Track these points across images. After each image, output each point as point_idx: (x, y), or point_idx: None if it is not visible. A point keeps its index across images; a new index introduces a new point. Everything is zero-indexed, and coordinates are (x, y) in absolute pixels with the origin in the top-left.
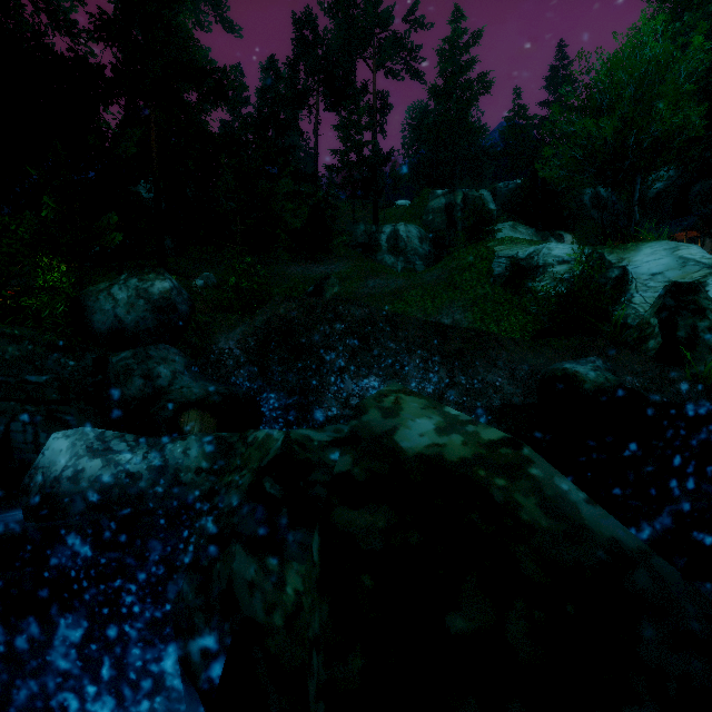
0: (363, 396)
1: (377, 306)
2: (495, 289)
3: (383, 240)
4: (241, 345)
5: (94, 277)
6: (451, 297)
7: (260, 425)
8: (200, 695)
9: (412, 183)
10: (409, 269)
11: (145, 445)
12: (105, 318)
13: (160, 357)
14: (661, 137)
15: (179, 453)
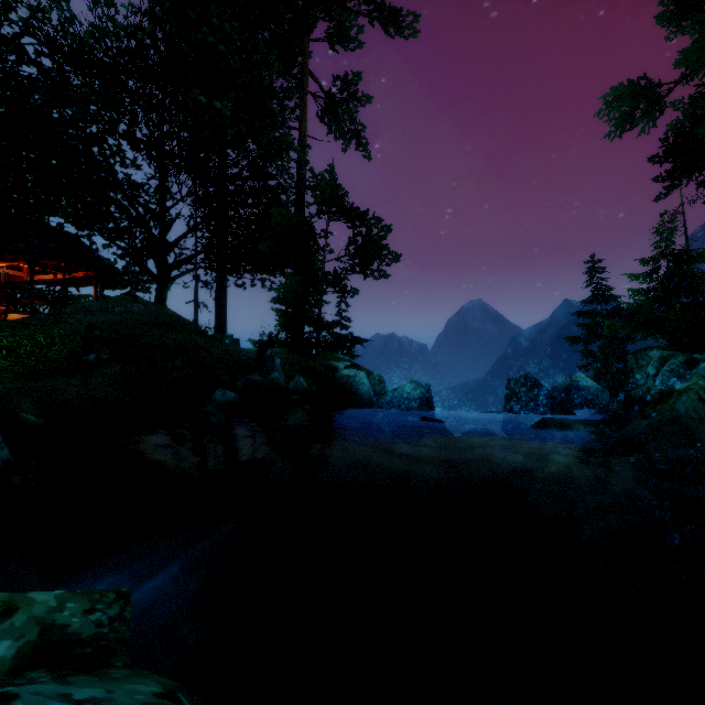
0: None
1: None
2: None
3: None
4: None
5: None
6: None
7: None
8: None
9: None
10: None
11: None
12: None
13: None
14: None
15: None
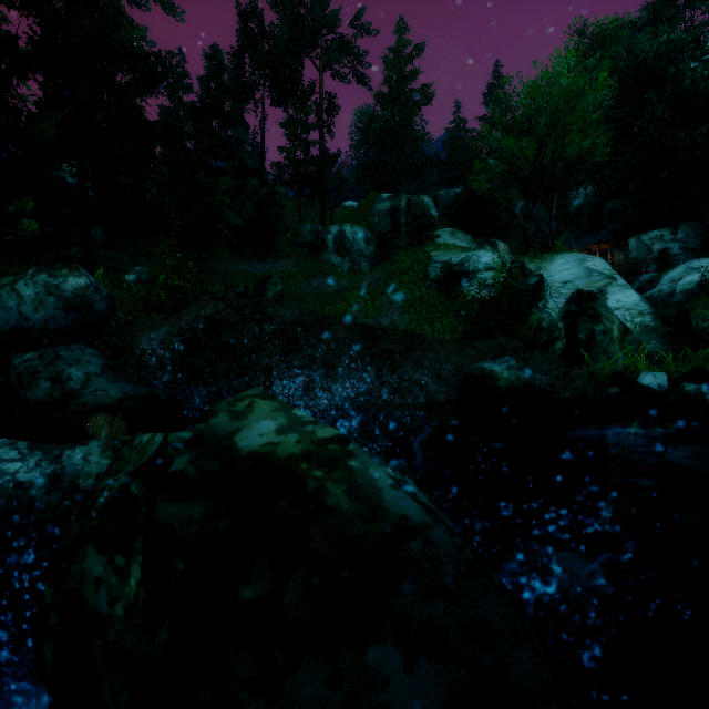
0: (292, 396)
1: (320, 306)
2: (431, 292)
3: (329, 240)
4: (165, 345)
5: (5, 268)
6: (390, 299)
7: (186, 427)
8: (48, 691)
9: (360, 184)
10: (355, 270)
11: (39, 452)
12: (7, 316)
13: (73, 358)
14: (573, 160)
15: (79, 459)
